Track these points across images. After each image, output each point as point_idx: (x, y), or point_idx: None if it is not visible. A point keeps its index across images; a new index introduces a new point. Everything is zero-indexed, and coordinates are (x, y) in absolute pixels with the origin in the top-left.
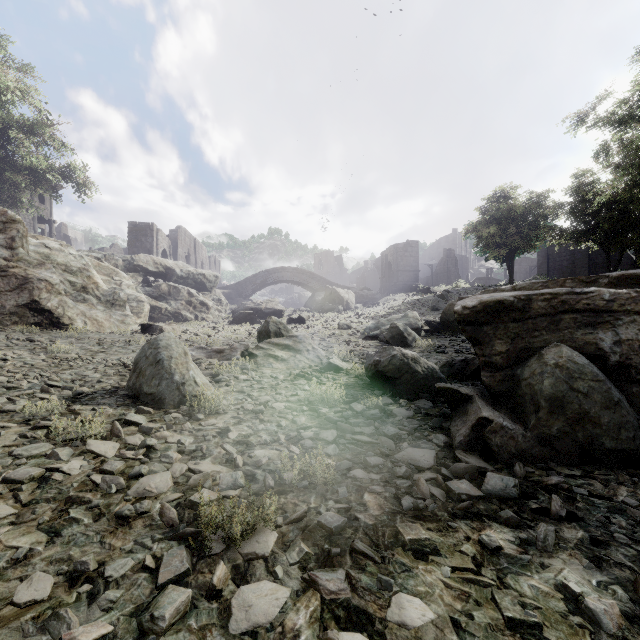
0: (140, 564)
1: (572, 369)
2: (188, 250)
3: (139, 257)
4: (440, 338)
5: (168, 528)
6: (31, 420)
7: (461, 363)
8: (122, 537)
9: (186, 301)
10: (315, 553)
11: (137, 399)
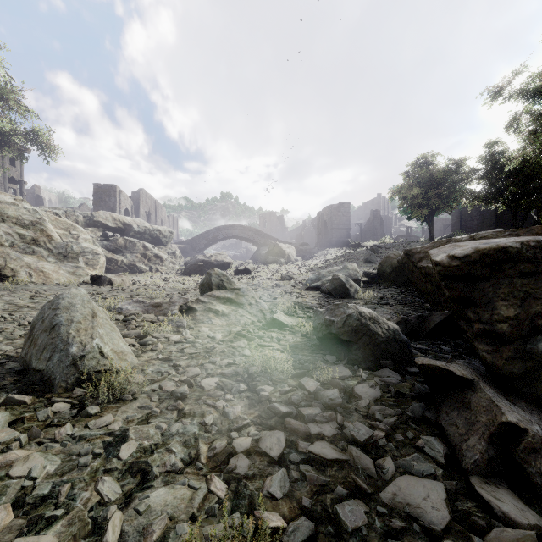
0: None
1: None
2: (149, 210)
3: (99, 214)
4: (379, 289)
5: None
6: None
7: (417, 319)
8: None
9: (141, 254)
10: None
11: (23, 376)
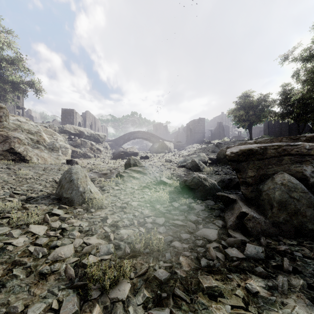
0: (49, 306)
1: (290, 186)
2: (91, 122)
3: (66, 126)
4: (216, 167)
5: (68, 281)
6: (1, 213)
7: (228, 180)
8: (41, 287)
9: (89, 148)
10: (152, 296)
11: (60, 200)
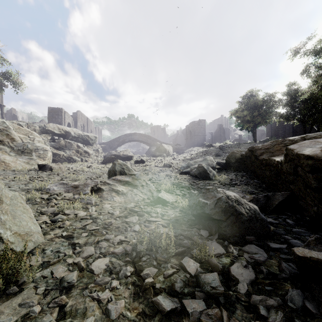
0: None
1: None
2: (83, 124)
3: (49, 125)
4: (227, 173)
5: None
6: None
7: (264, 198)
8: None
9: (75, 150)
10: None
11: None
